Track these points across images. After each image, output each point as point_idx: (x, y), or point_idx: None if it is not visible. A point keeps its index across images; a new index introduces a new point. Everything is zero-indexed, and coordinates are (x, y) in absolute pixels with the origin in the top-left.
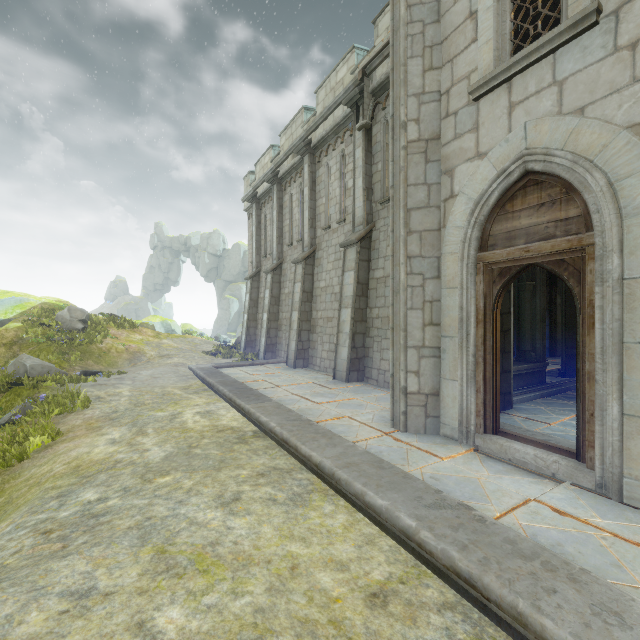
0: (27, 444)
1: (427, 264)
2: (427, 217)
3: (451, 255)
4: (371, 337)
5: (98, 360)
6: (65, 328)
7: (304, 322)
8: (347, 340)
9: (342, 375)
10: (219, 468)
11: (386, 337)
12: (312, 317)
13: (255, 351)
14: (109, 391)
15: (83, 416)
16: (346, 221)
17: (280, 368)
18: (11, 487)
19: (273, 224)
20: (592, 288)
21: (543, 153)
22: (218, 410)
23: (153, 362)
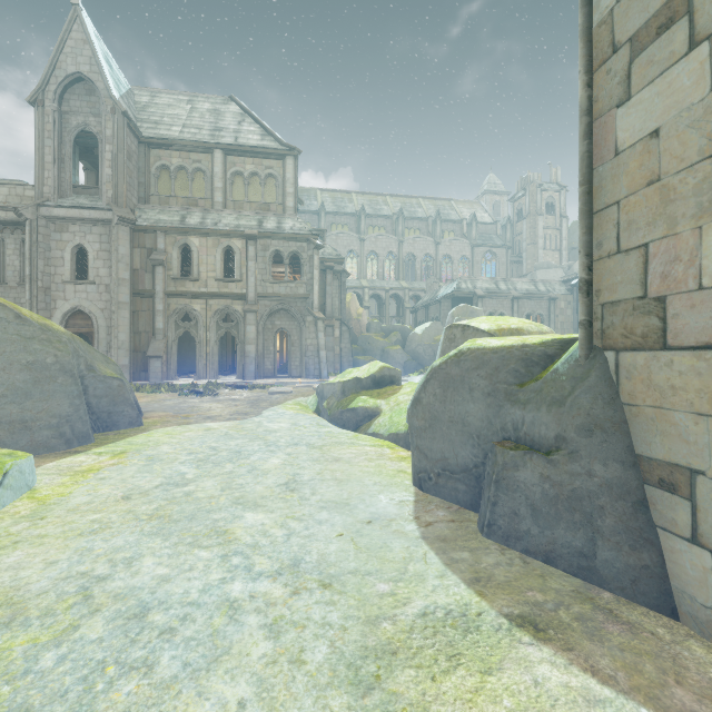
0: None
1: None
2: (46, 313)
3: None
4: None
5: None
6: None
7: None
8: None
9: None
10: None
11: None
12: None
13: None
14: None
15: None
16: None
17: None
18: None
19: None
20: (94, 340)
21: (84, 308)
22: None
23: None
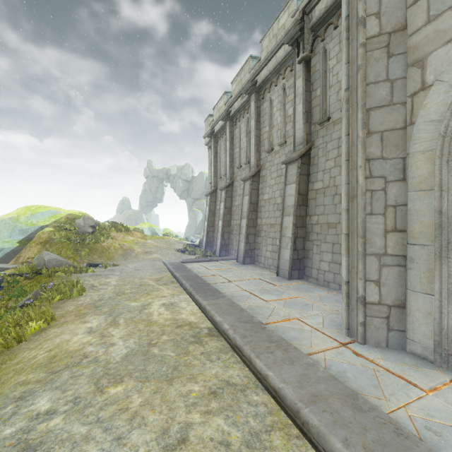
0: (27, 327)
1: (390, 166)
2: (389, 115)
3: (422, 153)
4: (311, 241)
5: (101, 255)
6: (80, 232)
7: (251, 227)
8: (289, 243)
9: (285, 273)
10: (171, 379)
11: (325, 241)
12: (257, 223)
13: (213, 249)
14: (101, 281)
15: (76, 302)
16: (287, 143)
17: (232, 264)
18: (5, 369)
19: (226, 152)
20: None
21: None
22: (180, 302)
23: (139, 257)
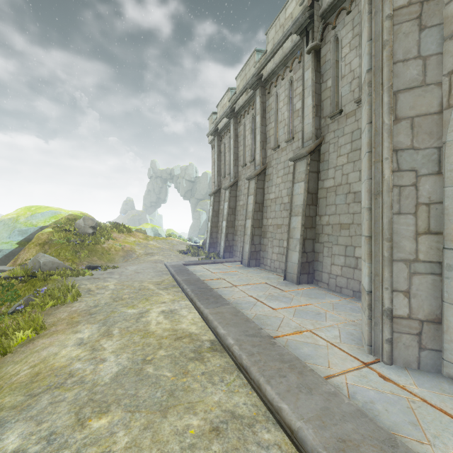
0: (14, 337)
1: (422, 157)
2: (422, 98)
3: None
4: (321, 243)
5: (101, 257)
6: (80, 232)
7: (256, 228)
8: (297, 245)
9: (293, 277)
10: (165, 409)
11: (337, 243)
12: (263, 224)
13: (216, 251)
14: (99, 284)
15: (70, 309)
16: (294, 139)
17: (236, 267)
18: None
19: (230, 150)
20: None
21: None
22: (180, 309)
23: (140, 259)
